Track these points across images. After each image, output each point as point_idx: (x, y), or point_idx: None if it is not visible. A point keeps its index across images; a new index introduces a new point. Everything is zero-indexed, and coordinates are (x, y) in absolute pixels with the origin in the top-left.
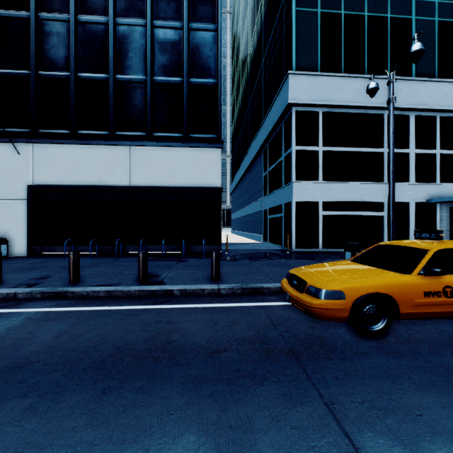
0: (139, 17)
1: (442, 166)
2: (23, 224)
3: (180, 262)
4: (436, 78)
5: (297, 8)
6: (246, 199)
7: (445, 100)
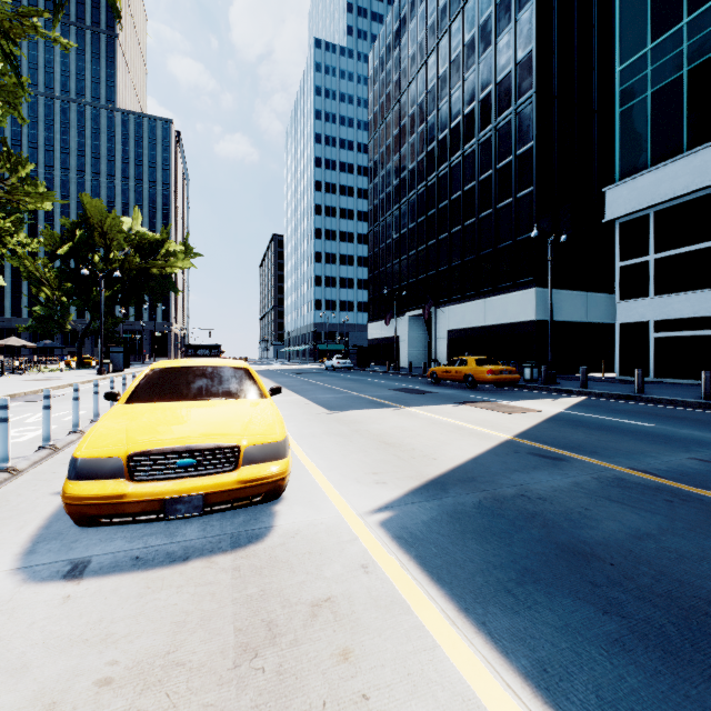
0: (490, 209)
1: None
2: (445, 352)
3: None
4: None
5: (621, 109)
6: None
7: None
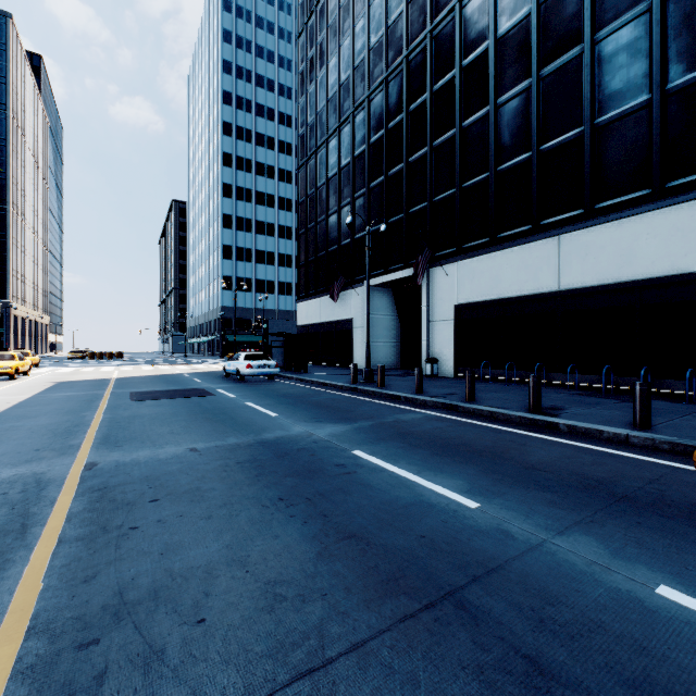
0: (572, 47)
1: None
2: (450, 344)
3: (625, 402)
4: None
5: None
6: None
7: None
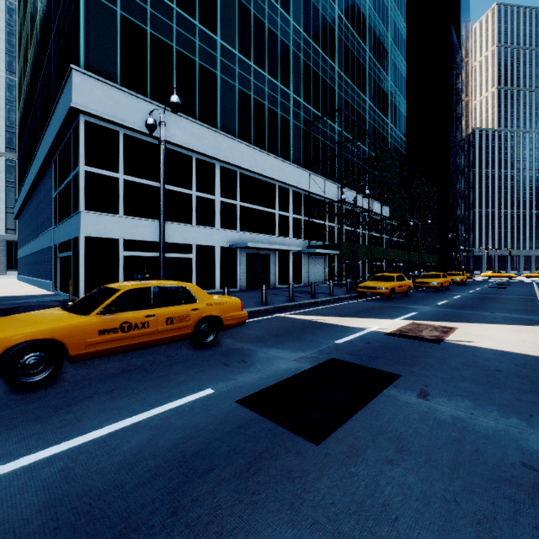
0: None
1: (241, 216)
2: None
3: None
4: (237, 137)
5: None
6: (35, 228)
7: (242, 159)
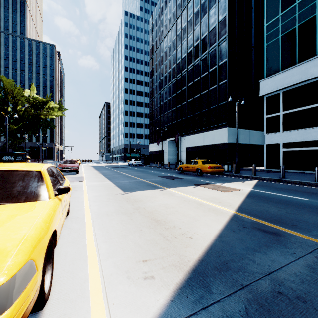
0: (206, 90)
1: None
2: (185, 157)
3: None
4: None
5: (267, 44)
6: None
7: None
